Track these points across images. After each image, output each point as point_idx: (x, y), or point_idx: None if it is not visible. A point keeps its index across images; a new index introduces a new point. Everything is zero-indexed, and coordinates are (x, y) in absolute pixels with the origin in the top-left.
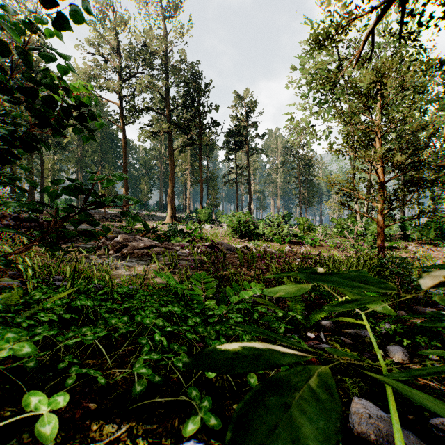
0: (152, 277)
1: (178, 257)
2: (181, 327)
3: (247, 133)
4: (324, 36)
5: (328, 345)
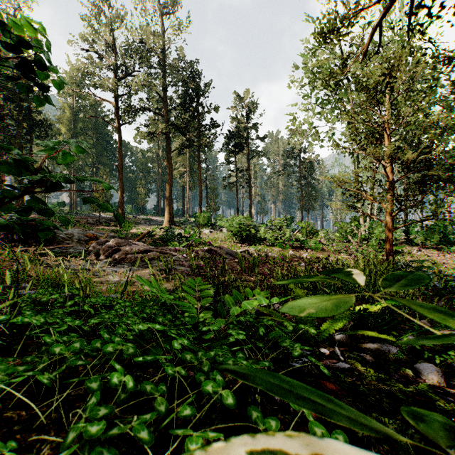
0: (141, 284)
1: (174, 262)
2: (159, 356)
3: (248, 134)
4: (329, 27)
5: (347, 365)
